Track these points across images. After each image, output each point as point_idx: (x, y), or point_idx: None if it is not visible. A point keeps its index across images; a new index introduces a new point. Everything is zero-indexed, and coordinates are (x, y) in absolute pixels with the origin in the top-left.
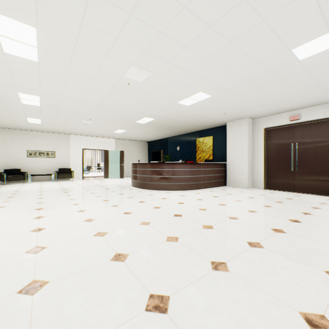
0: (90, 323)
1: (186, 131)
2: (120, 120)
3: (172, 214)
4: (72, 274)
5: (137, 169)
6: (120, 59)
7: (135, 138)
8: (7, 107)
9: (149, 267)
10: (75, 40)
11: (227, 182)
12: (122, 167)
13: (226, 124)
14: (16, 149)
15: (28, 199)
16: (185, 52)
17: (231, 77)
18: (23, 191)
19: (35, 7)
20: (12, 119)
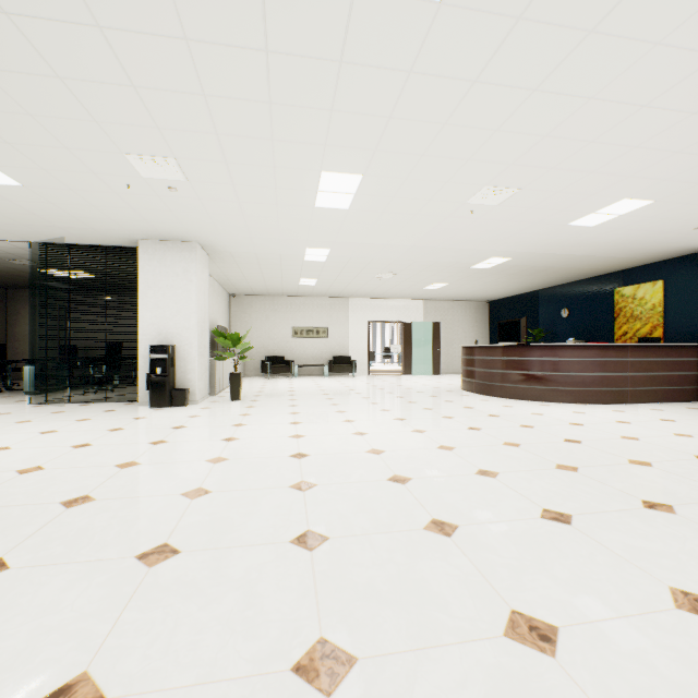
0: (478, 512)
1: (586, 275)
2: (440, 267)
3: (560, 438)
4: (433, 477)
5: (474, 359)
6: (465, 183)
7: (463, 296)
8: (284, 267)
9: (535, 488)
10: (406, 176)
11: None
12: (436, 355)
13: None
14: (278, 326)
15: (315, 398)
16: (590, 148)
17: None
18: (300, 388)
19: (371, 157)
20: (281, 282)
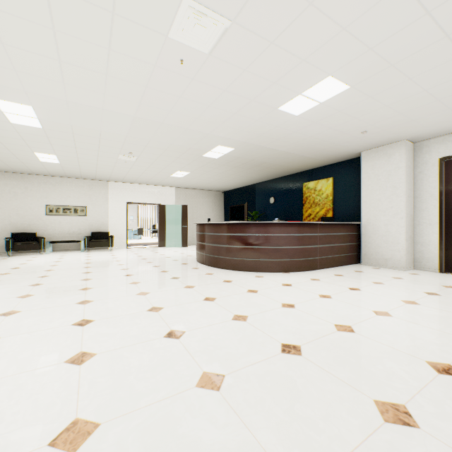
0: None
1: (286, 172)
2: (177, 152)
3: (276, 344)
4: None
5: (205, 234)
6: None
7: (205, 186)
8: None
9: None
10: None
11: (362, 257)
12: (184, 231)
13: (361, 155)
14: (30, 204)
15: (14, 286)
16: None
17: (414, 22)
18: (24, 269)
19: None
20: (14, 155)
